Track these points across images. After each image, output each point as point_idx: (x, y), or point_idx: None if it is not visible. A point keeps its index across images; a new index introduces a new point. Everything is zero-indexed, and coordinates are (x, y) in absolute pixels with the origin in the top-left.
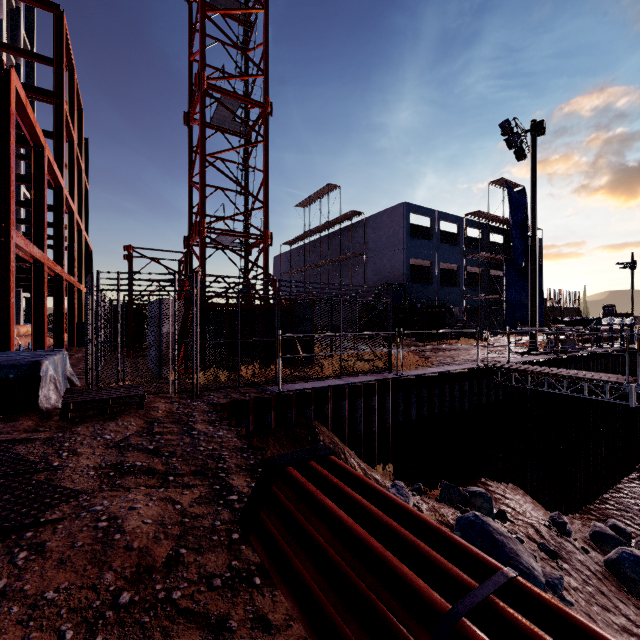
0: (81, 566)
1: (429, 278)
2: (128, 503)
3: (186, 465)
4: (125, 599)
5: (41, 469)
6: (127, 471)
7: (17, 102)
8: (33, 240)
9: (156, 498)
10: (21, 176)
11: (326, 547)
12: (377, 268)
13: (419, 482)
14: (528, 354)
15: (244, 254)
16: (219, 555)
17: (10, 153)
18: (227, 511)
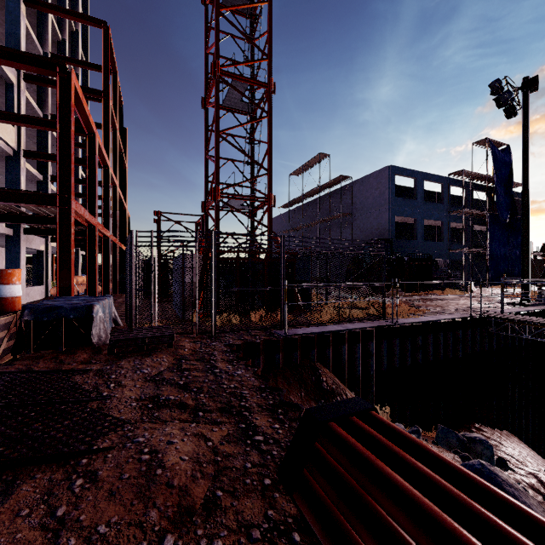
0: (128, 500)
1: (412, 234)
2: (166, 437)
3: (212, 401)
4: (169, 542)
5: (94, 398)
6: (163, 404)
7: (76, 98)
8: (87, 208)
9: (190, 433)
10: (79, 159)
11: (399, 532)
12: (364, 226)
13: (414, 424)
14: (520, 305)
15: (250, 215)
16: (254, 501)
17: (71, 138)
18: (255, 452)
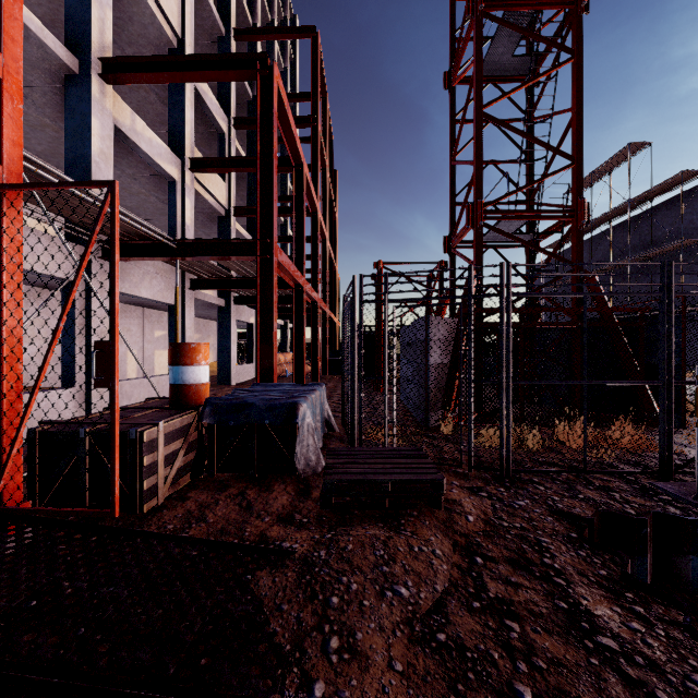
0: None
1: None
2: None
3: None
4: None
5: None
6: None
7: (280, 111)
8: (294, 264)
9: None
10: (286, 208)
11: None
12: None
13: None
14: None
15: (526, 251)
16: None
17: (273, 158)
18: None
